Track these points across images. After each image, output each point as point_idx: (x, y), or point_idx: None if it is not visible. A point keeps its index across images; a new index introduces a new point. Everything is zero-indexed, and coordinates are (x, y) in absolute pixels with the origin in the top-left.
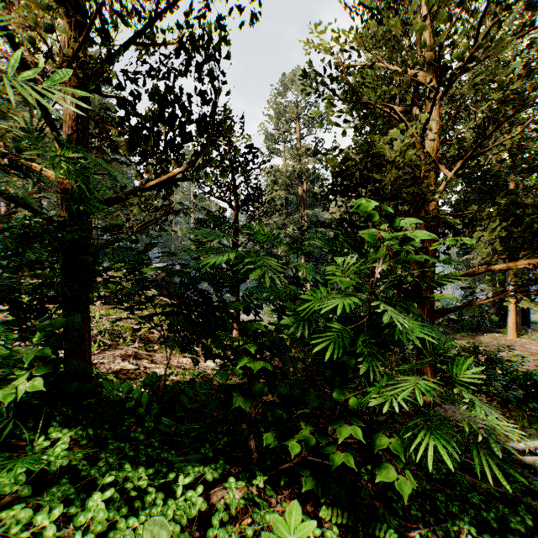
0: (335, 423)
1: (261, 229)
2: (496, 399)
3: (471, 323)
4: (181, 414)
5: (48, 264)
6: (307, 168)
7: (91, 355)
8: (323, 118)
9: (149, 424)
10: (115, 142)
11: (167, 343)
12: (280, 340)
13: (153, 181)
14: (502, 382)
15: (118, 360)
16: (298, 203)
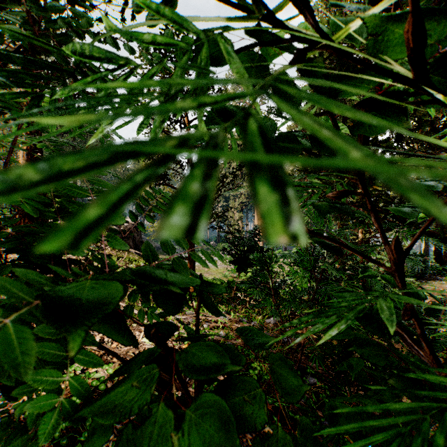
0: None
1: None
2: None
3: (414, 271)
4: None
5: (2, 213)
6: None
7: None
8: None
9: None
10: None
11: None
12: None
13: None
14: None
15: None
16: None
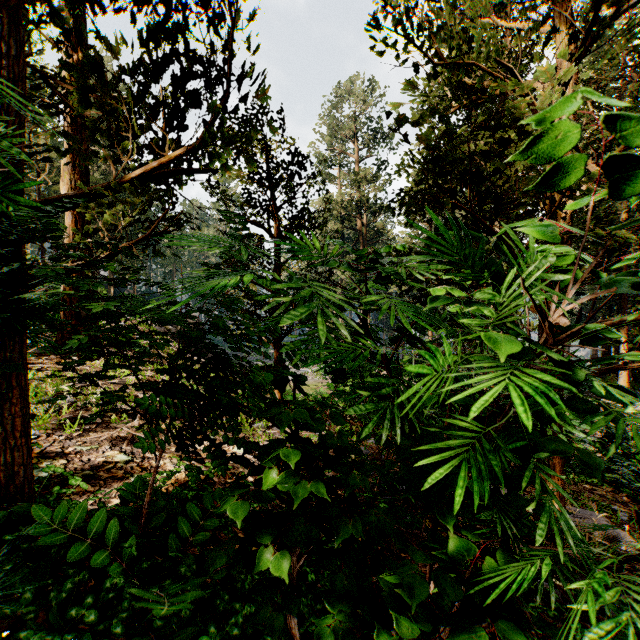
0: (471, 638)
1: (309, 243)
2: (625, 491)
3: None
4: (177, 555)
5: None
6: (367, 197)
7: (29, 453)
8: (386, 136)
9: (113, 581)
10: (82, 115)
11: (138, 444)
12: (343, 435)
13: (137, 171)
14: (632, 469)
15: (104, 446)
16: (356, 239)
